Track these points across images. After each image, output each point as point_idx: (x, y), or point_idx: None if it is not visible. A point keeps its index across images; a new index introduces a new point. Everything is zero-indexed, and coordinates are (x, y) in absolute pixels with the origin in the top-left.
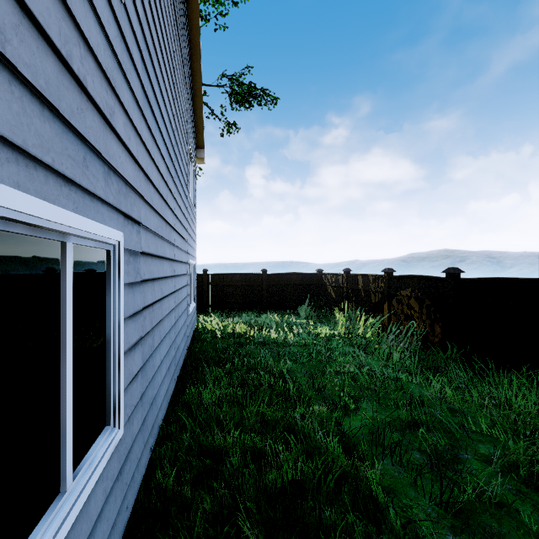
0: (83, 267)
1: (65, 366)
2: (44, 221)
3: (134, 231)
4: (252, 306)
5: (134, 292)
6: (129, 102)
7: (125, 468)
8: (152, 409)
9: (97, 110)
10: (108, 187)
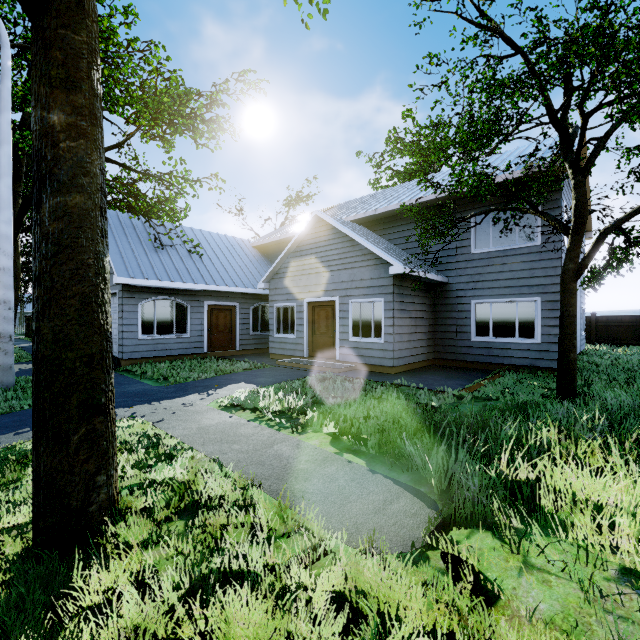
0: None
1: None
2: None
3: None
4: None
5: None
6: None
7: None
8: None
9: None
10: None
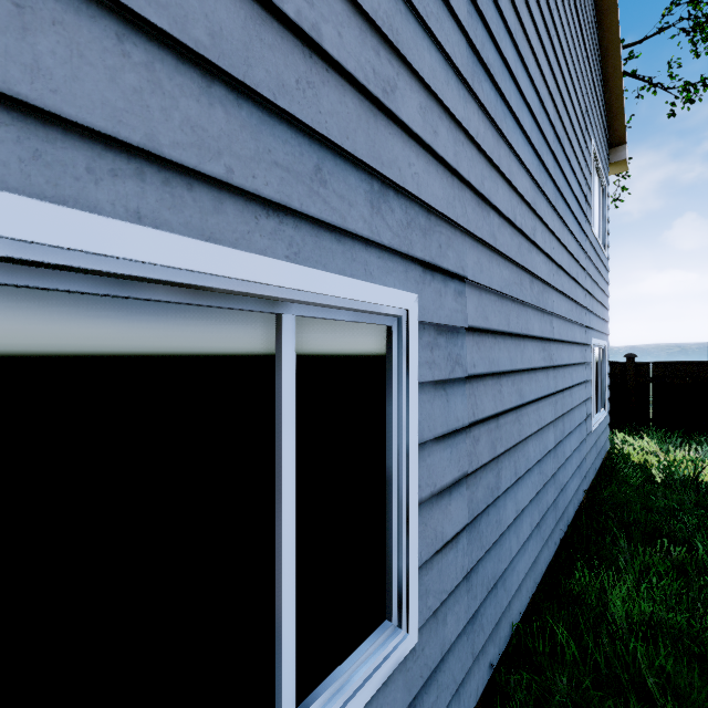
0: (332, 355)
1: (280, 523)
2: (212, 277)
3: (448, 291)
4: None
5: (448, 396)
6: (434, 70)
7: (426, 698)
8: (494, 595)
9: (352, 87)
10: (379, 217)
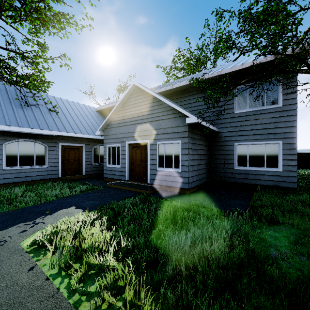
0: None
1: None
2: None
3: None
4: (309, 167)
5: None
6: None
7: None
8: None
9: None
10: None
